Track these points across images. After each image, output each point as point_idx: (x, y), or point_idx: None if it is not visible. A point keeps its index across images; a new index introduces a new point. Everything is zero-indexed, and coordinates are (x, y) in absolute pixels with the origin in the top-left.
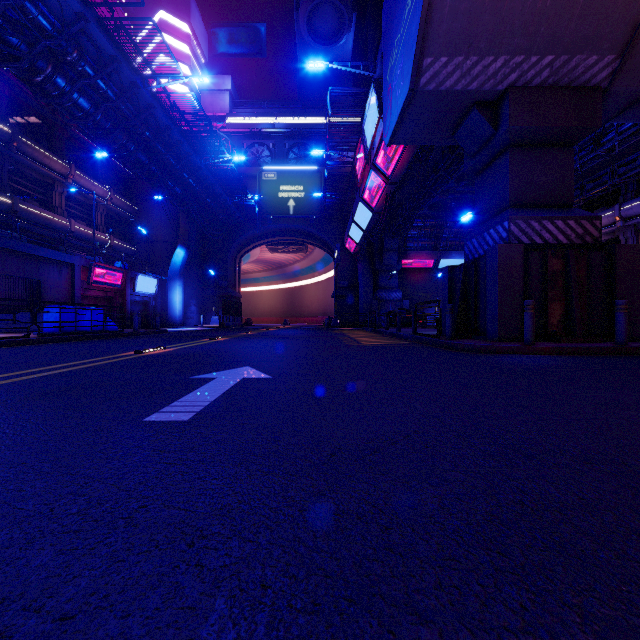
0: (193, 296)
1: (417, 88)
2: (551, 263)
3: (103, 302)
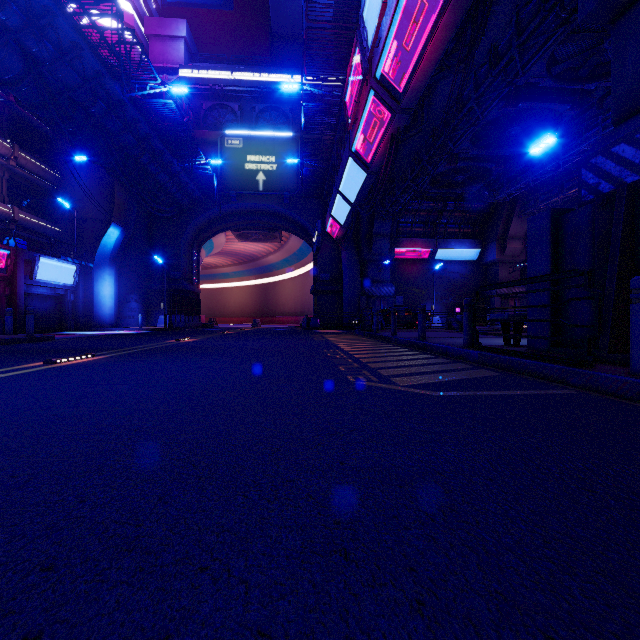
0: (134, 289)
1: None
2: None
3: None
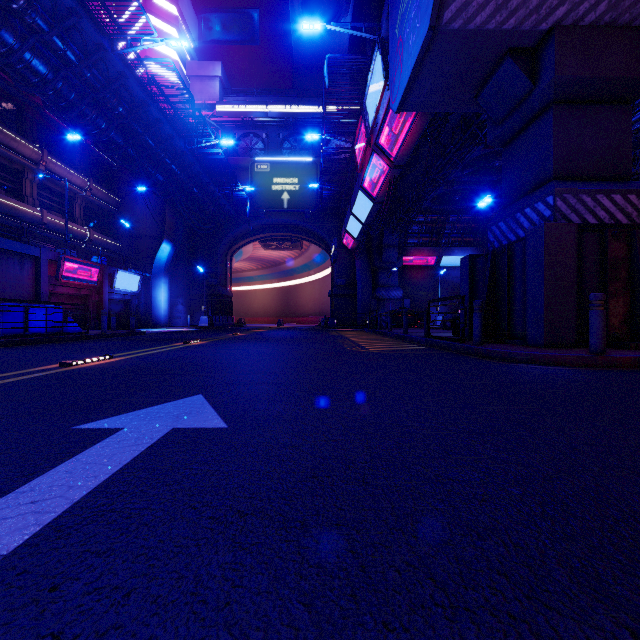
0: (180, 294)
1: (439, 26)
2: (611, 247)
3: (77, 300)
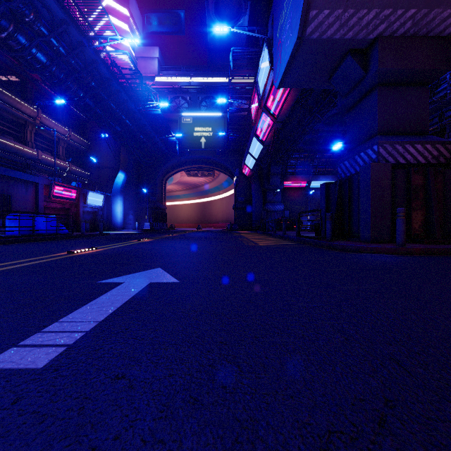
0: (131, 208)
1: (304, 37)
2: (414, 179)
3: (62, 212)
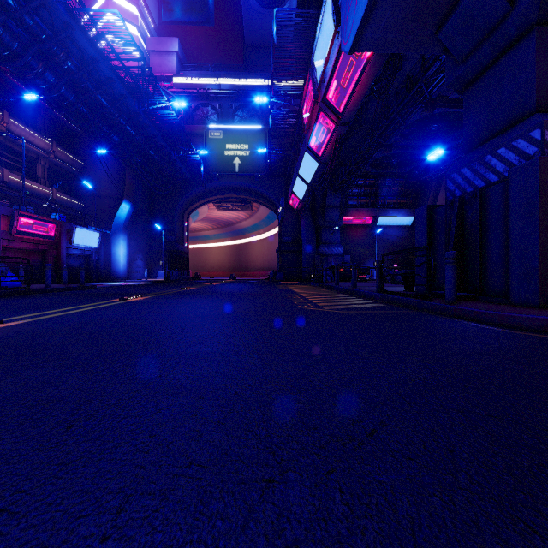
0: (139, 250)
1: None
2: None
3: (34, 255)
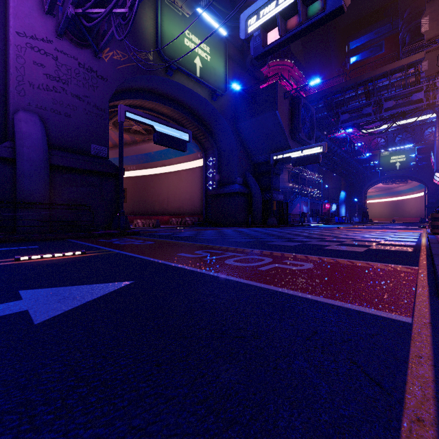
0: (347, 210)
1: (438, 169)
2: None
3: (324, 214)
